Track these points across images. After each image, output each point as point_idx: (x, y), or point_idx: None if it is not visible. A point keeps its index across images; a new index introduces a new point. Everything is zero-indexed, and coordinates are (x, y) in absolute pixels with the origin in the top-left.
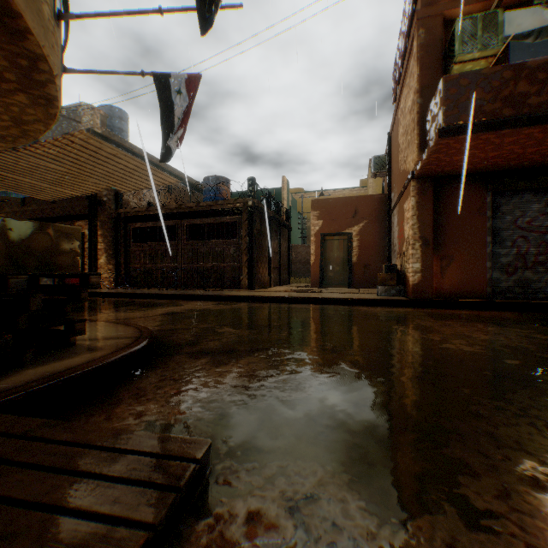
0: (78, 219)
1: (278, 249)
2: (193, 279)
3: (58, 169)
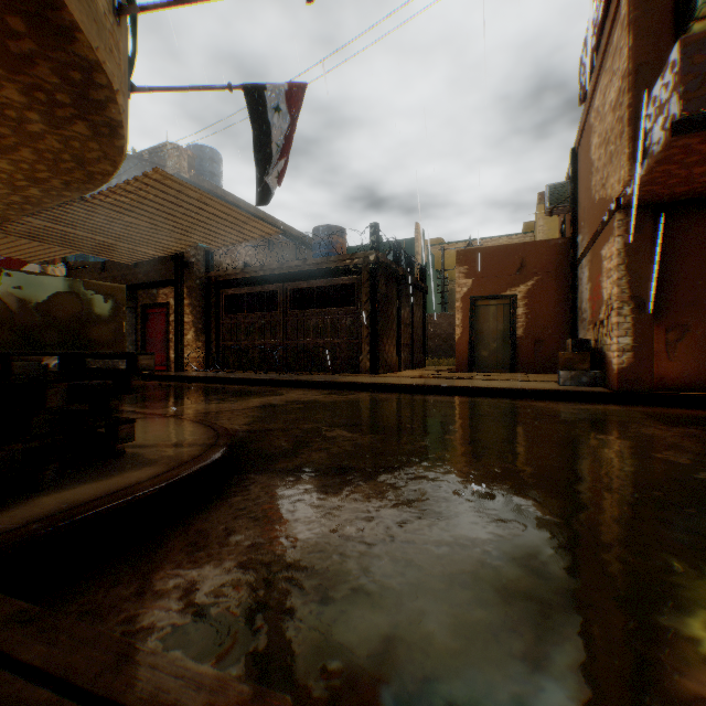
0: (162, 286)
1: (410, 320)
2: (299, 360)
3: (134, 222)
